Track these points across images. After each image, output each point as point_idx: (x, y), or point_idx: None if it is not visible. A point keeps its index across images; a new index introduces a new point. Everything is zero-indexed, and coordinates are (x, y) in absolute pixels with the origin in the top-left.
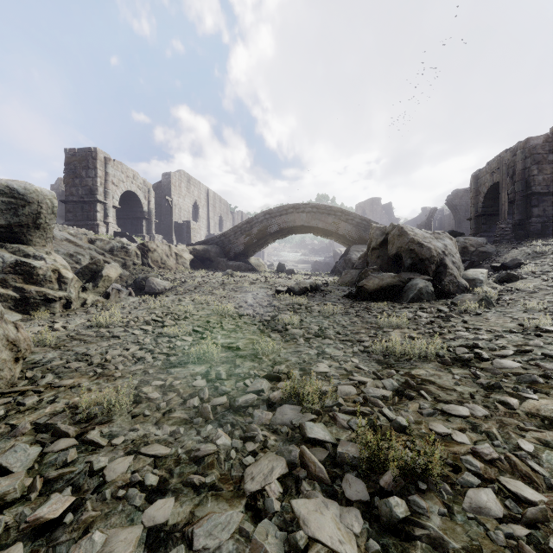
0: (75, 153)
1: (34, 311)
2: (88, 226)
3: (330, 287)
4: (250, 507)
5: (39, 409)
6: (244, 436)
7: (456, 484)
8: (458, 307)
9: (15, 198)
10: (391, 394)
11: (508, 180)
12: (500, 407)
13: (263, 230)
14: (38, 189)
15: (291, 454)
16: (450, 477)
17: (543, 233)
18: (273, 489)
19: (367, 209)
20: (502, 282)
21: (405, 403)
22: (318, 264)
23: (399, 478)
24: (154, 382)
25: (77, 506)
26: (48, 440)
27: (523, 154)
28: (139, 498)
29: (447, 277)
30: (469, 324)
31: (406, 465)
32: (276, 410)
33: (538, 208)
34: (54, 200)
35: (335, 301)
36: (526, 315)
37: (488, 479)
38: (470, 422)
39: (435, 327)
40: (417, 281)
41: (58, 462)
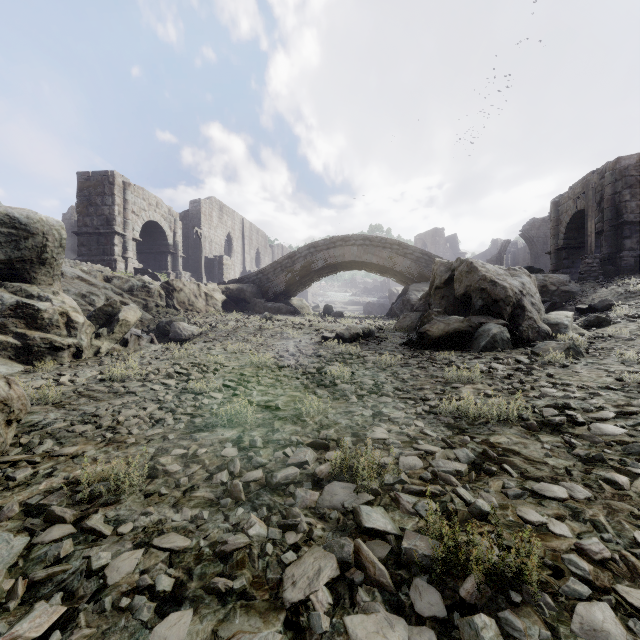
0: (89, 177)
1: (39, 361)
2: (104, 262)
3: (386, 333)
4: (290, 625)
5: (32, 486)
6: (284, 524)
7: (559, 594)
8: (540, 357)
9: (17, 228)
10: (467, 468)
11: (595, 207)
12: (606, 486)
13: (308, 266)
14: (43, 218)
15: (343, 550)
16: (551, 584)
17: (637, 269)
18: (320, 599)
19: (428, 242)
20: (590, 327)
21: (485, 481)
22: (371, 306)
23: (484, 585)
24: (174, 450)
25: (67, 620)
26: (39, 526)
27: (612, 176)
28: (147, 611)
29: (525, 322)
30: (556, 378)
31: (492, 566)
32: (324, 489)
33: (631, 240)
34: (63, 230)
35: (393, 350)
36: (624, 368)
37: (601, 587)
38: (569, 506)
39: (514, 382)
40: (490, 326)
41: (48, 558)
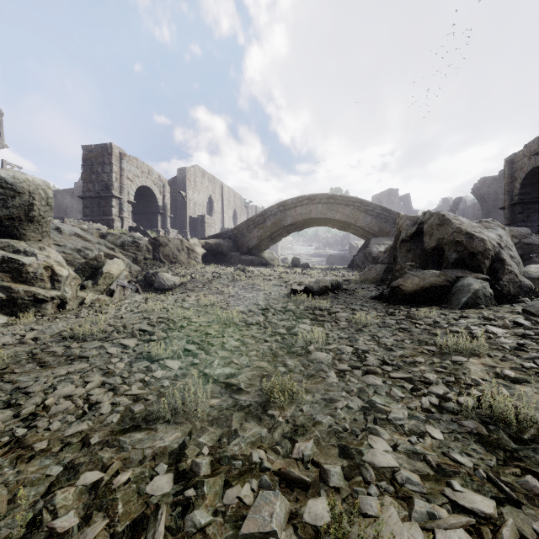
0: (92, 149)
1: (23, 313)
2: (104, 221)
3: (352, 284)
4: None
5: None
6: None
7: None
8: None
9: (3, 188)
10: None
11: None
12: None
13: (277, 223)
14: (29, 178)
15: None
16: None
17: None
18: None
19: (384, 201)
20: None
21: None
22: (333, 258)
23: None
24: (84, 475)
25: None
26: None
27: None
28: None
29: (505, 276)
30: None
31: None
32: None
33: None
34: (49, 190)
35: (364, 305)
36: None
37: None
38: None
39: (535, 357)
40: (470, 280)
41: None
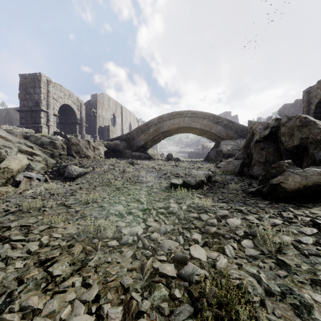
0: (26, 77)
1: None
2: (35, 128)
3: (218, 176)
4: None
5: None
6: None
7: None
8: None
9: None
10: None
11: None
12: None
13: (157, 130)
14: None
15: None
16: None
17: None
18: None
19: None
20: None
21: None
22: (192, 154)
23: None
24: None
25: None
26: None
27: None
28: None
29: None
30: None
31: None
32: None
33: None
34: None
35: (246, 203)
36: None
37: None
38: None
39: None
40: None
41: None
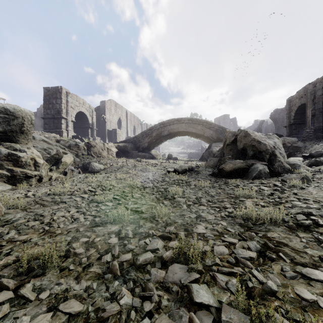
0: (49, 89)
1: (19, 183)
2: (57, 132)
3: (200, 168)
4: None
5: None
6: (143, 296)
7: None
8: (287, 183)
9: (8, 114)
10: (256, 255)
11: (310, 102)
12: None
13: (159, 134)
14: (22, 109)
15: (182, 320)
16: None
17: None
18: None
19: (221, 121)
20: (312, 165)
21: (269, 265)
22: (192, 154)
23: None
24: (81, 239)
25: None
26: None
27: (320, 85)
28: None
29: (276, 163)
30: (299, 195)
31: None
32: (168, 269)
33: None
34: (32, 115)
35: (204, 178)
36: None
37: None
38: None
39: (275, 197)
40: (258, 165)
41: None
